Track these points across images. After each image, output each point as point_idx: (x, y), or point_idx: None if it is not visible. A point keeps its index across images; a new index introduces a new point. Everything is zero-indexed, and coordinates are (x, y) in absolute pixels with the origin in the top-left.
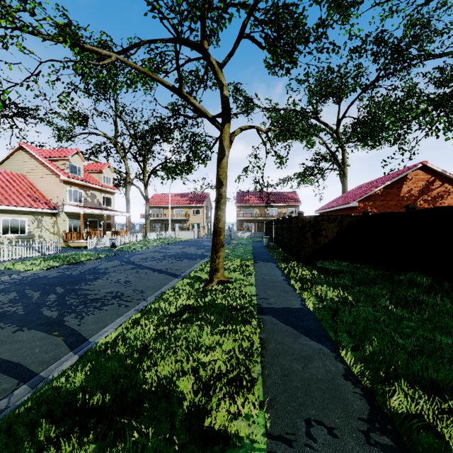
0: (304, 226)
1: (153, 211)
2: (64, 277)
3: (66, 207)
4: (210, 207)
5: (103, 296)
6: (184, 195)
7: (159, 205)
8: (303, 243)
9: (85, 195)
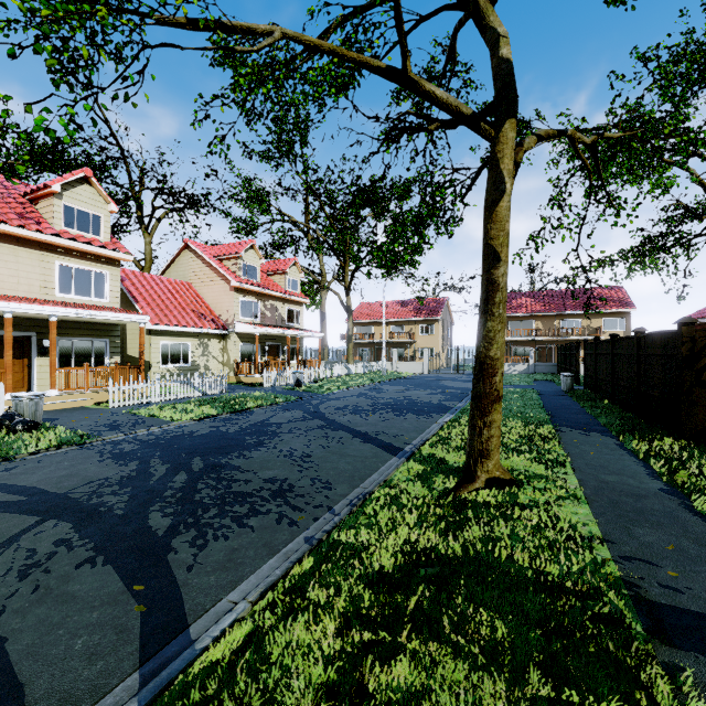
0: (697, 355)
1: (360, 330)
2: (214, 436)
3: (238, 326)
4: (450, 320)
5: (258, 487)
6: (406, 303)
7: (368, 320)
8: (693, 395)
9: (263, 308)
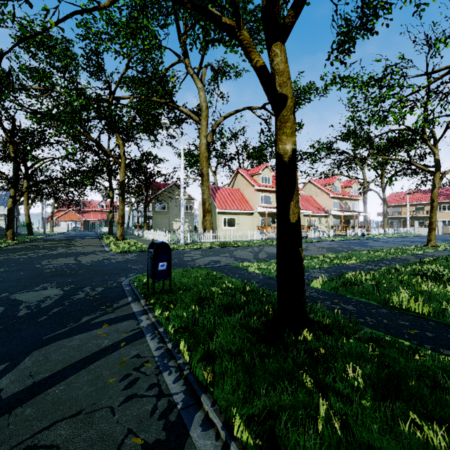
0: None
1: (390, 210)
2: (351, 242)
3: (333, 212)
4: None
5: (374, 246)
6: (427, 191)
7: (396, 204)
8: None
9: (341, 204)
